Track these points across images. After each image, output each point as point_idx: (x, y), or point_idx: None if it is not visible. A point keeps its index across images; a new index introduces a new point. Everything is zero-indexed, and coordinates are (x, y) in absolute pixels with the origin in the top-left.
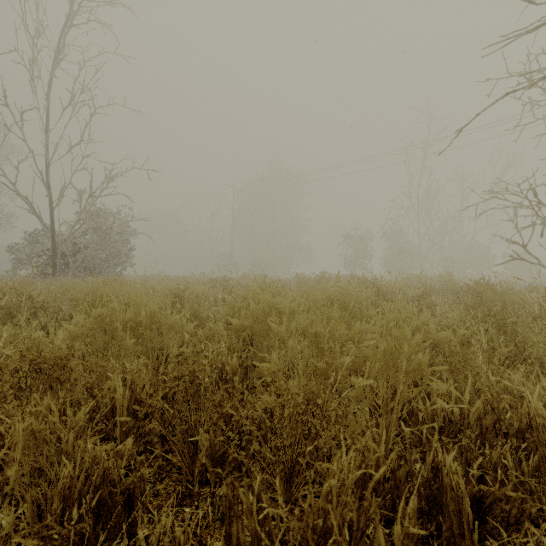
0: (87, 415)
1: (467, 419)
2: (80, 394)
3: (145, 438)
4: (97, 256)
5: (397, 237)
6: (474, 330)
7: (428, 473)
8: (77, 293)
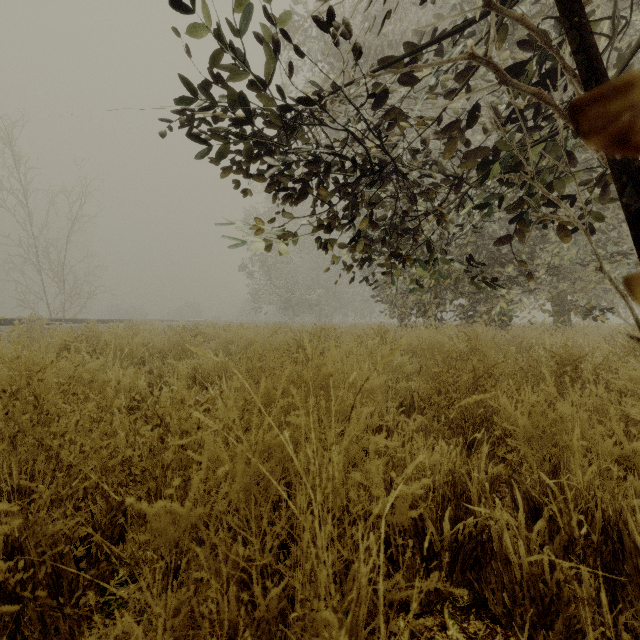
0: None
1: None
2: None
3: None
4: None
5: None
6: None
7: None
8: None
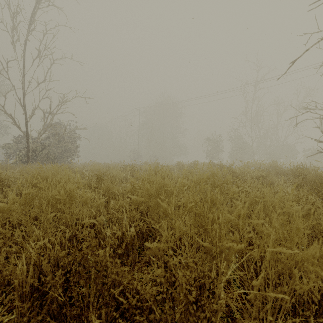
0: None
1: None
2: None
3: None
4: (56, 151)
5: (238, 140)
6: (319, 206)
7: None
8: (27, 175)
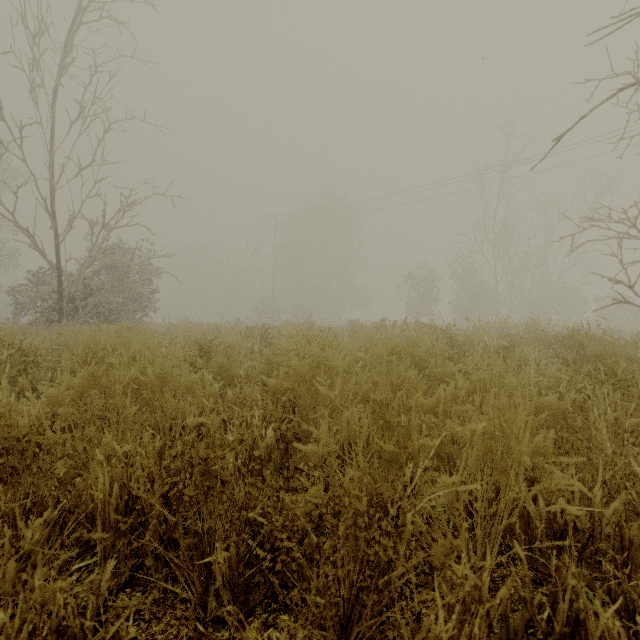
0: (37, 533)
1: (598, 525)
2: (46, 490)
3: (132, 562)
4: (114, 300)
5: (469, 277)
6: (589, 394)
7: (563, 627)
8: (74, 345)
